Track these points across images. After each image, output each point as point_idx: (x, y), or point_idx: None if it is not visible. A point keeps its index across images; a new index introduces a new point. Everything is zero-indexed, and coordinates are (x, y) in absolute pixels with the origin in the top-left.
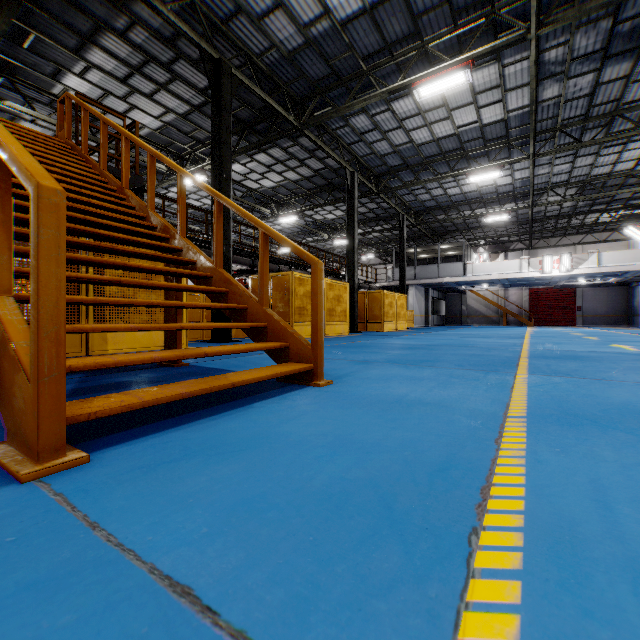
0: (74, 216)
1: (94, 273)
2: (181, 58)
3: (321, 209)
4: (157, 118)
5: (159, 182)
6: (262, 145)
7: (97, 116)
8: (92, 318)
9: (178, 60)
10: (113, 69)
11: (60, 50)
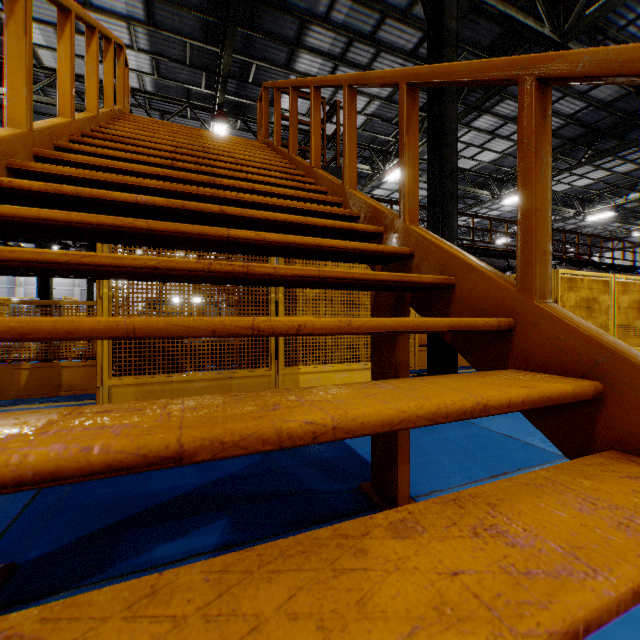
0: (201, 209)
1: (285, 298)
2: (387, 18)
3: (567, 175)
4: (360, 113)
5: (362, 186)
6: (490, 97)
7: (286, 85)
8: (282, 359)
9: (383, 22)
10: (318, 70)
11: (274, 71)
